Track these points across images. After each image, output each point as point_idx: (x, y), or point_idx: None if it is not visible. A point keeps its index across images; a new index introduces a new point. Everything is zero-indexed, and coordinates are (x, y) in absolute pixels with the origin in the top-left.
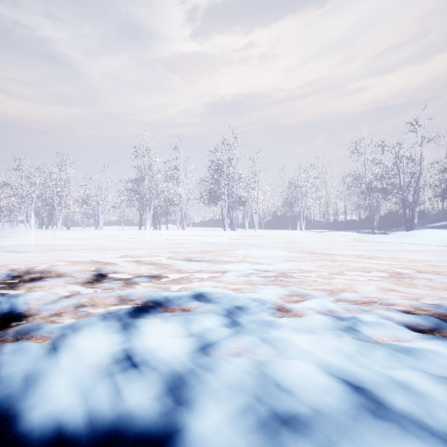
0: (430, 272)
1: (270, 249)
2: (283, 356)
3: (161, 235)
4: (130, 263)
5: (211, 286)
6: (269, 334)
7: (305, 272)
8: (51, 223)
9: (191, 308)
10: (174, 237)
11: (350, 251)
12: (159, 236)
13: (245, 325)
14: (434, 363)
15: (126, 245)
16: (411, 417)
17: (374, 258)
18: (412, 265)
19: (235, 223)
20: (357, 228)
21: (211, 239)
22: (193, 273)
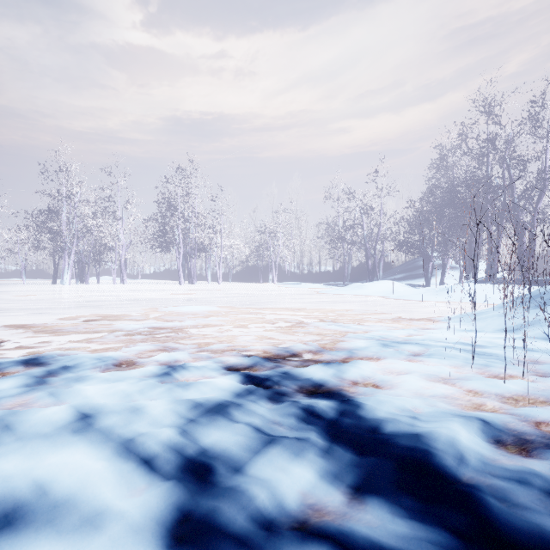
0: (329, 321)
1: (206, 305)
2: (61, 404)
3: (81, 290)
4: None
5: (68, 347)
6: (70, 387)
7: (208, 327)
8: None
9: (9, 373)
10: (97, 293)
11: (290, 304)
12: (76, 292)
13: (53, 382)
14: (197, 391)
15: (5, 305)
16: (106, 428)
17: (301, 309)
18: (324, 315)
19: (194, 274)
20: (333, 279)
21: (149, 294)
22: (64, 335)
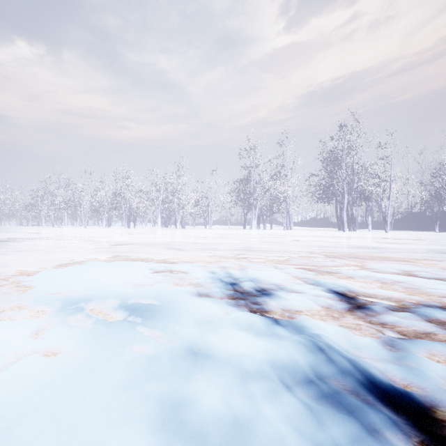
0: None
1: None
2: None
3: (277, 235)
4: (332, 275)
5: None
6: None
7: None
8: (169, 223)
9: None
10: (299, 238)
11: None
12: (278, 236)
13: None
14: None
15: (266, 246)
16: None
17: None
18: None
19: (356, 222)
20: None
21: (351, 241)
22: None
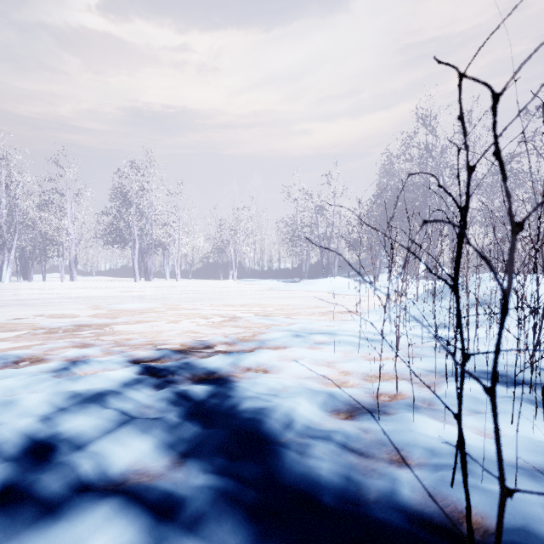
0: (263, 315)
1: (151, 302)
2: None
3: (21, 288)
4: None
5: None
6: None
7: (139, 323)
8: None
9: None
10: (38, 291)
11: (237, 300)
12: (13, 290)
13: None
14: (86, 382)
15: None
16: None
17: (244, 305)
18: (262, 310)
19: (151, 271)
20: (293, 276)
21: (96, 292)
22: None
